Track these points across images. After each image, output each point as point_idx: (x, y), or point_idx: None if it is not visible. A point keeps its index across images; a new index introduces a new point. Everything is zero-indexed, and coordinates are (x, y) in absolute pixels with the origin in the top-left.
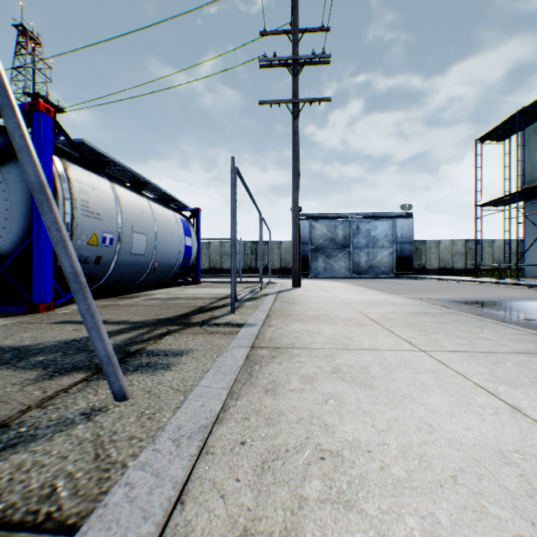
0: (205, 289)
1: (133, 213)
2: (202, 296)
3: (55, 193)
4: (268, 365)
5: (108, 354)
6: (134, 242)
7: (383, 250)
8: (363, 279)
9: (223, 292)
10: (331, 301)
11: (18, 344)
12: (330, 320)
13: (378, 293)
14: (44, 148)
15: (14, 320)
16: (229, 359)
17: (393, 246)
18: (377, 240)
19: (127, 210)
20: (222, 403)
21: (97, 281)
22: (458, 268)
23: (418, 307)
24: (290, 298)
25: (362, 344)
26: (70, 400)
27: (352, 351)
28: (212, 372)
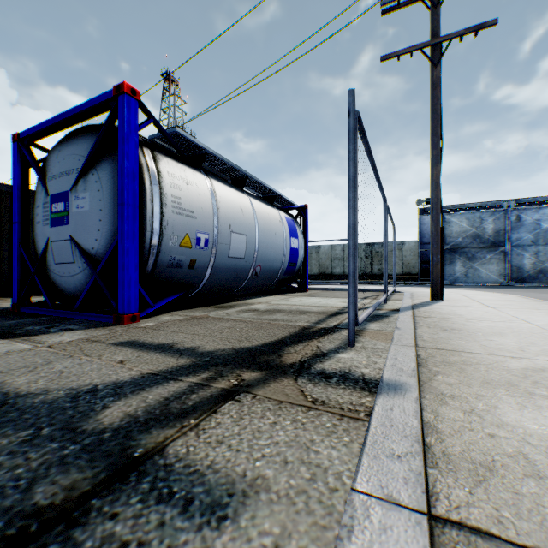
0: (312, 299)
1: (231, 211)
2: (307, 309)
3: (142, 188)
4: None
5: None
6: (232, 243)
7: None
8: (532, 289)
9: (334, 304)
10: (528, 331)
11: (23, 387)
12: None
13: None
14: (127, 136)
15: (88, 333)
16: None
17: None
18: None
19: (224, 207)
20: None
21: (194, 288)
22: None
23: None
24: (439, 319)
25: None
26: None
27: None
28: None
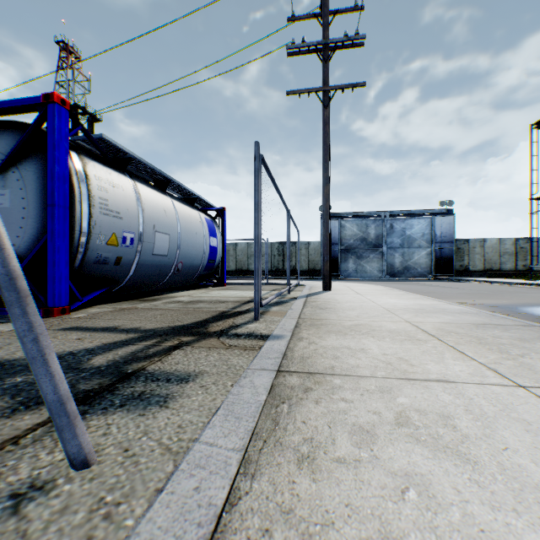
0: (229, 292)
1: (155, 212)
2: (226, 299)
3: (71, 190)
4: (301, 404)
5: (60, 398)
6: (156, 242)
7: (419, 250)
8: (398, 282)
9: (248, 295)
10: (370, 307)
11: (7, 357)
12: (373, 333)
13: (422, 297)
14: (58, 142)
15: None
16: (247, 391)
17: (431, 245)
18: (413, 239)
19: (148, 208)
20: (229, 484)
21: (118, 283)
22: (507, 269)
23: (479, 316)
24: (321, 302)
25: (426, 371)
26: (11, 461)
27: (416, 382)
28: (222, 413)
